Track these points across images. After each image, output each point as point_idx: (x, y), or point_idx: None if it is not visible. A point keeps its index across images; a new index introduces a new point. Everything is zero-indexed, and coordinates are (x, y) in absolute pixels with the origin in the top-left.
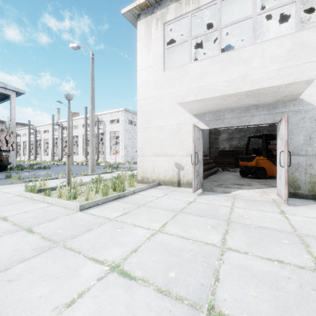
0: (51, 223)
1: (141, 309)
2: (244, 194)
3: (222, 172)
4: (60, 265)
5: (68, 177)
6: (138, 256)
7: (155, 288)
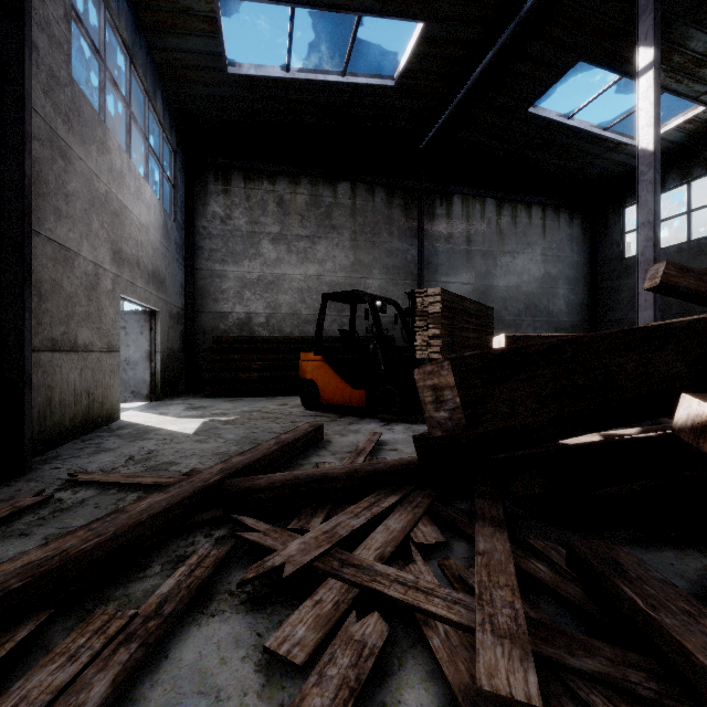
0: None
1: None
2: None
3: None
4: None
5: None
6: None
7: None
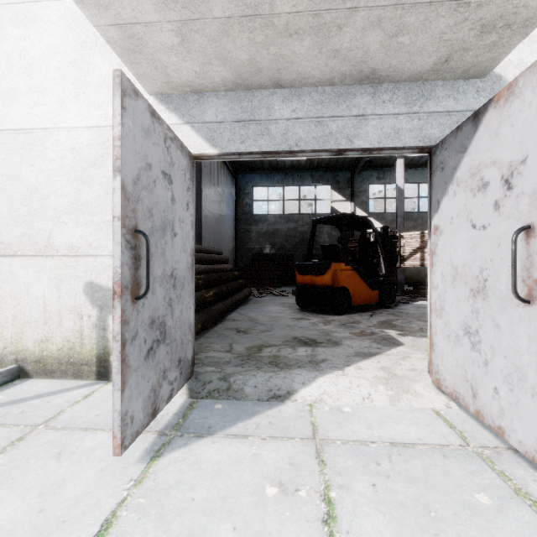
0: None
1: None
2: (340, 397)
3: (259, 298)
4: None
5: None
6: None
7: None
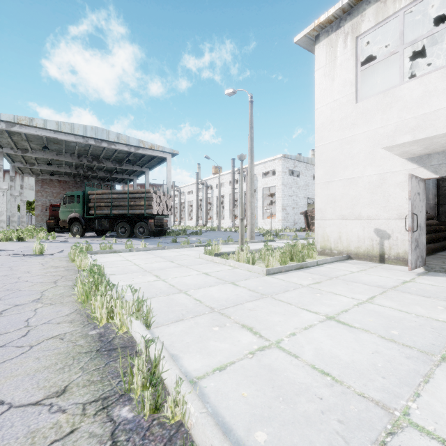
0: (247, 282)
1: (369, 343)
2: None
3: None
4: (280, 309)
5: (242, 242)
6: (350, 315)
7: (378, 336)
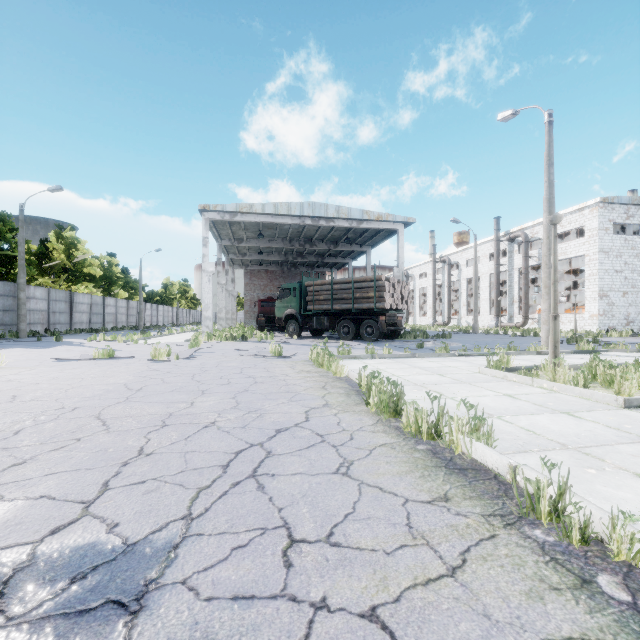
0: (594, 414)
1: None
2: None
3: None
4: None
5: (554, 353)
6: None
7: None
